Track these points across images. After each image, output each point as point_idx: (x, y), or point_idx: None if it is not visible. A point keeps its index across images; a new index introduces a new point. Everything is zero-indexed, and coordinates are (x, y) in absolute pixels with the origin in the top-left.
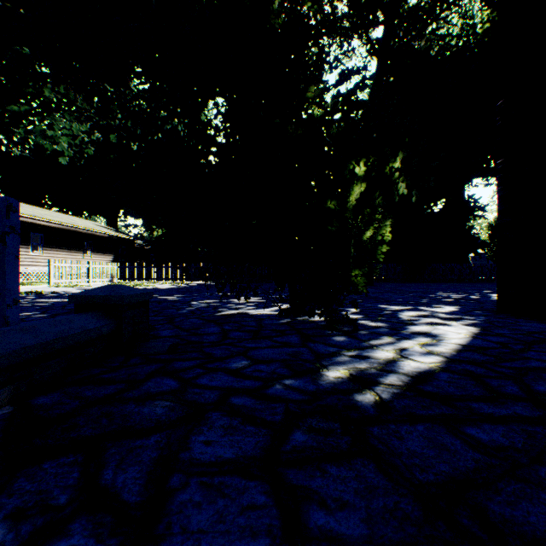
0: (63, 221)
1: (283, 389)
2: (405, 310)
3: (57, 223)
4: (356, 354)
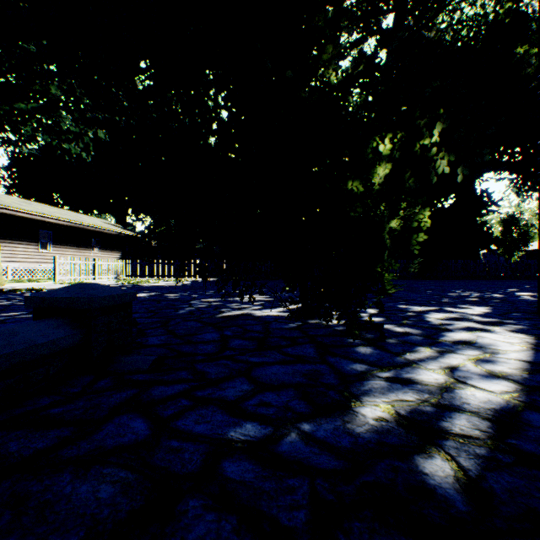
0: (71, 218)
1: (303, 443)
2: (430, 311)
3: (65, 220)
4: (393, 376)
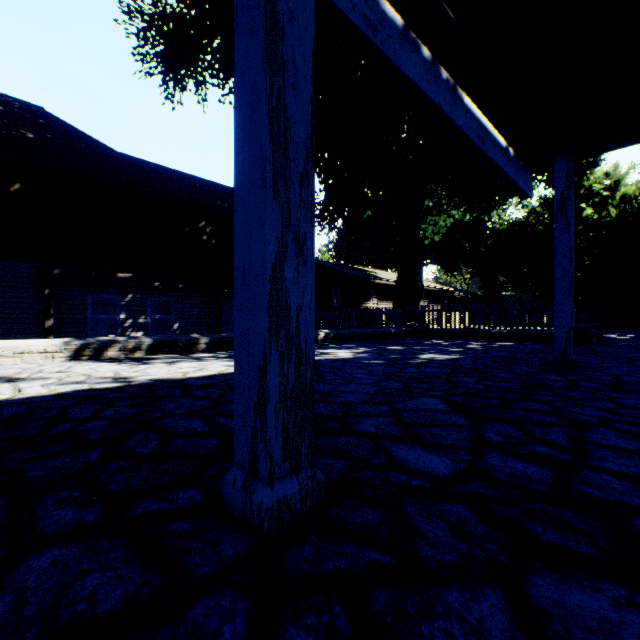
0: None
1: None
2: None
3: None
4: None
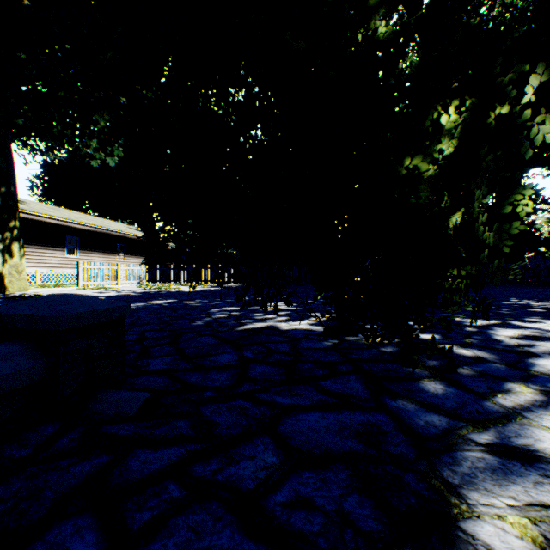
0: (97, 224)
1: None
2: (493, 326)
3: (91, 225)
4: (498, 441)
